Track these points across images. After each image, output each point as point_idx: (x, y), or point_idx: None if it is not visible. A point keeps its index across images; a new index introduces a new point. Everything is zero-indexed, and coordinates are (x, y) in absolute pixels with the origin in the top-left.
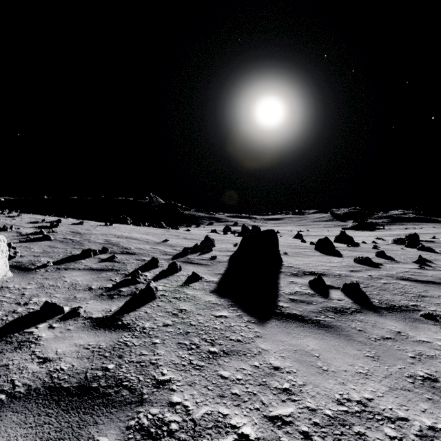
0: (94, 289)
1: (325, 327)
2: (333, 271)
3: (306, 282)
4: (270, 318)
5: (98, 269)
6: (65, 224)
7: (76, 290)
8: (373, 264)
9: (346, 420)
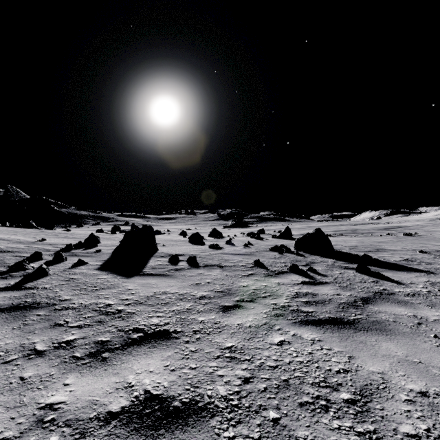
0: None
1: (165, 276)
2: (190, 253)
3: (168, 260)
4: (135, 276)
5: None
6: None
7: None
8: (218, 248)
9: (155, 295)
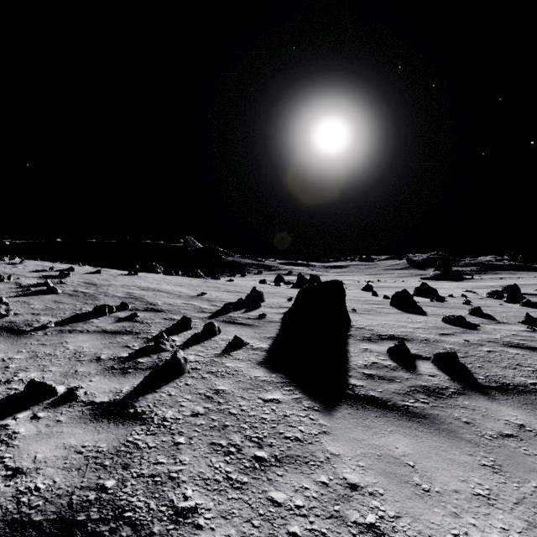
0: (103, 360)
1: (417, 417)
2: (418, 335)
3: (385, 350)
4: (339, 402)
5: (113, 331)
6: (79, 273)
7: (79, 361)
8: (469, 325)
9: None
